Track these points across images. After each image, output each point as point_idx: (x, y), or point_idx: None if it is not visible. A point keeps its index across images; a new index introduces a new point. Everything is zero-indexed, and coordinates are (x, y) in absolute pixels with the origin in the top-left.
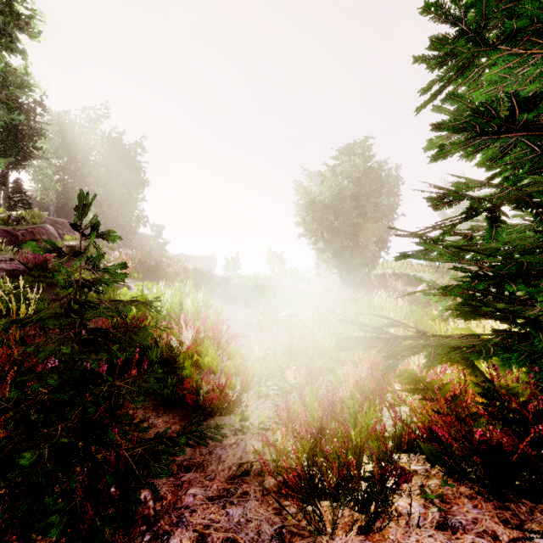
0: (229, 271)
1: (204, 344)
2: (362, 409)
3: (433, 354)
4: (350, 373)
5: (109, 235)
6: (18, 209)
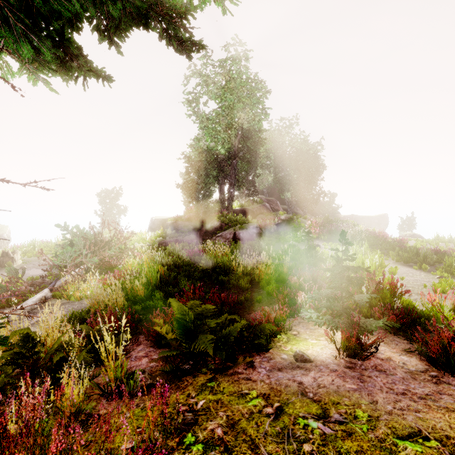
0: (403, 231)
1: (383, 292)
2: None
3: None
4: None
5: (349, 243)
6: (252, 196)
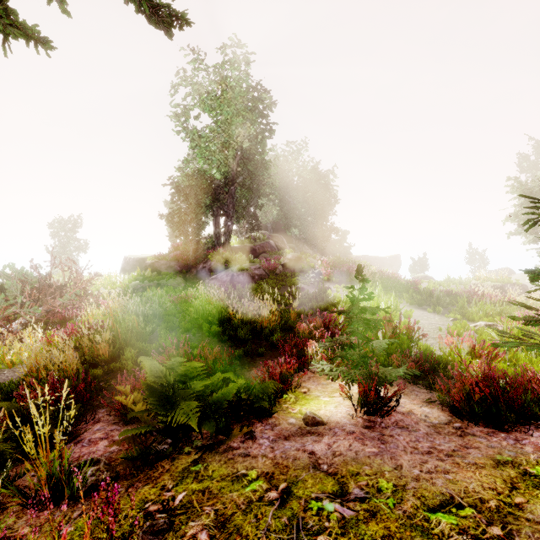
0: (415, 273)
1: (400, 337)
2: (510, 382)
3: (534, 348)
4: (529, 375)
5: (366, 280)
6: (254, 231)
